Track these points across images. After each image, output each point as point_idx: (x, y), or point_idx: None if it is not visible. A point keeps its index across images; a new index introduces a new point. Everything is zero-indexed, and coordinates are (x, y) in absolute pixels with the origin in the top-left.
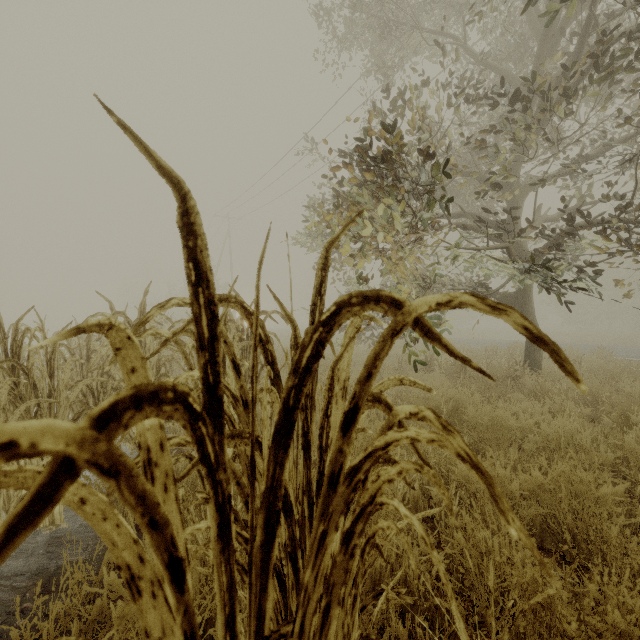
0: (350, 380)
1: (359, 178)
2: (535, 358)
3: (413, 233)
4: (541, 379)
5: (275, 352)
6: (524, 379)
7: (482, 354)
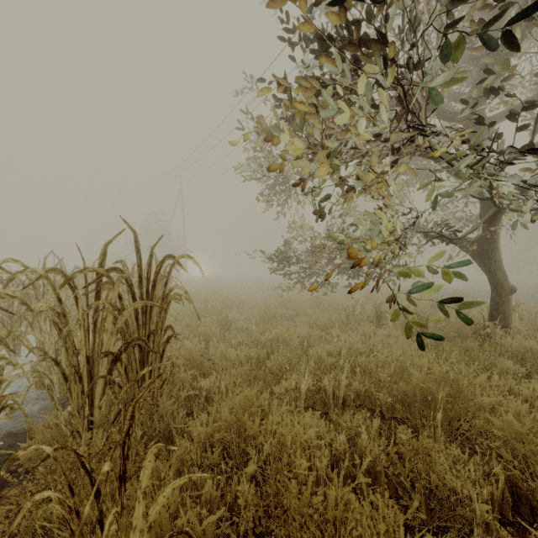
0: (295, 340)
1: (313, 60)
2: (504, 312)
3: (400, 132)
4: (531, 341)
5: (214, 302)
6: (502, 339)
7: (425, 303)
